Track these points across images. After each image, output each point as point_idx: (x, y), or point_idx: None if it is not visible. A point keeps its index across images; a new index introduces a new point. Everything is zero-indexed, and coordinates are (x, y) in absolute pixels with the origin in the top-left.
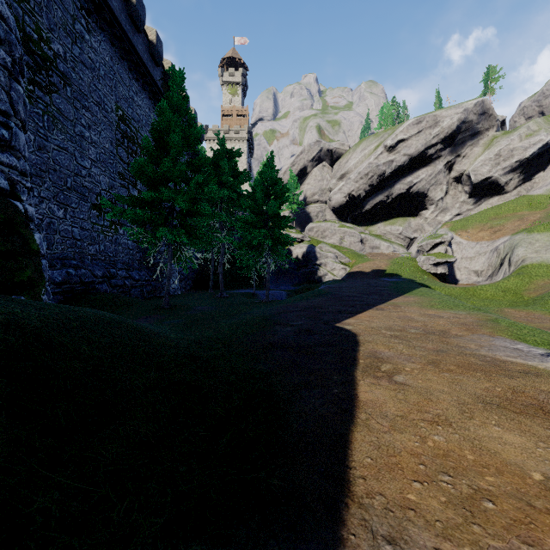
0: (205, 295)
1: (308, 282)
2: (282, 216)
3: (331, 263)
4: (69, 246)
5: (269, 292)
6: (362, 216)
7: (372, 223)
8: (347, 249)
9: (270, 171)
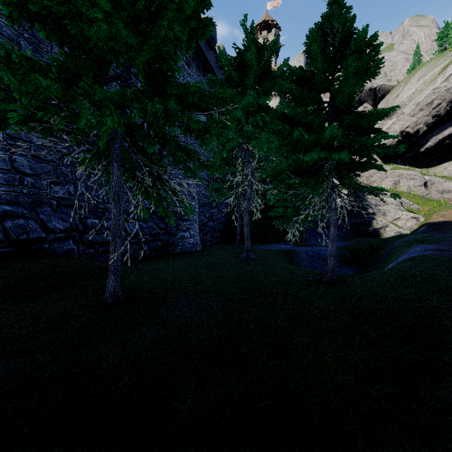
0: (227, 253)
1: (359, 235)
2: (359, 113)
3: (393, 211)
4: (4, 182)
5: (312, 249)
6: (419, 156)
7: (433, 163)
8: (410, 194)
9: (338, 13)
